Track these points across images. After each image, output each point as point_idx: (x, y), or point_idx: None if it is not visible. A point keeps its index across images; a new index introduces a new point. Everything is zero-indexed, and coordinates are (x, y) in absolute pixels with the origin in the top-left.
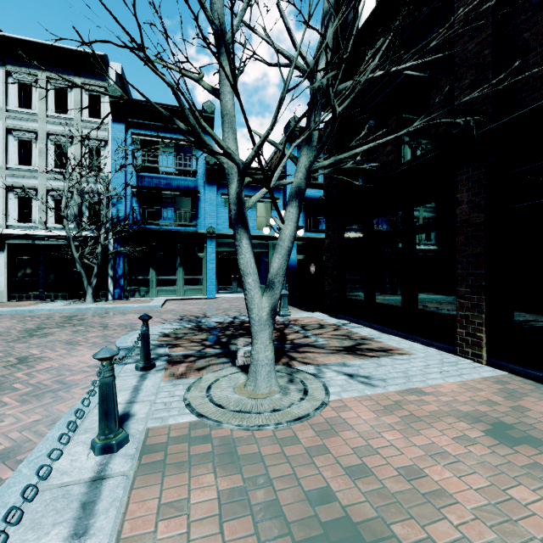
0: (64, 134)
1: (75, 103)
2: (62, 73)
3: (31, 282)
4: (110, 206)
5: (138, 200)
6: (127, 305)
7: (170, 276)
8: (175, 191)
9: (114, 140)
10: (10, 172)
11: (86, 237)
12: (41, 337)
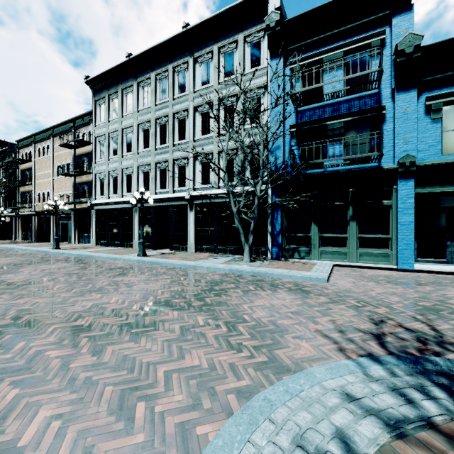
0: (231, 95)
1: (238, 61)
2: (229, 37)
3: (209, 236)
4: (269, 156)
5: (297, 141)
6: (281, 273)
7: (338, 233)
8: (344, 117)
9: (271, 80)
10: (196, 143)
11: (247, 191)
12: (136, 334)
